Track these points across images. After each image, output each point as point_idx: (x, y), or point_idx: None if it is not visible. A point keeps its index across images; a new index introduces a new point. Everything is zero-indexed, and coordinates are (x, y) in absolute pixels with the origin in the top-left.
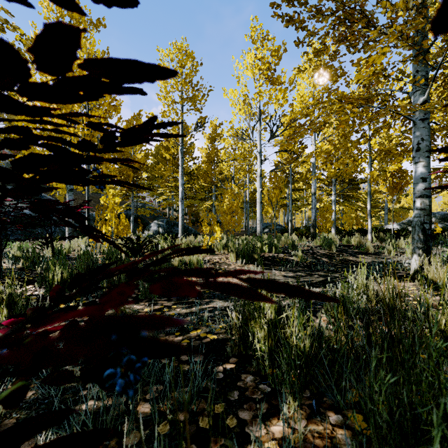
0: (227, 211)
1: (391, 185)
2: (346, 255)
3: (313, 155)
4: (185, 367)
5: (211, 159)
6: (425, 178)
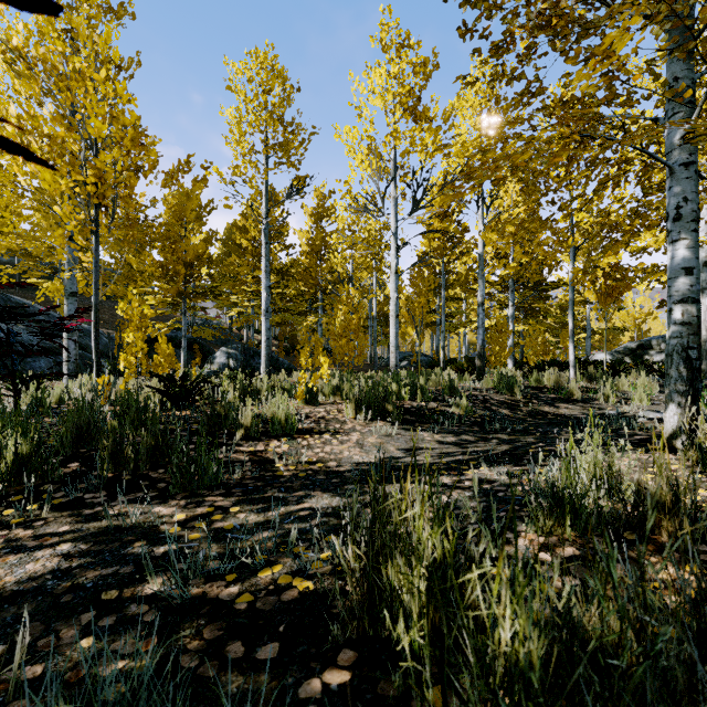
0: (341, 331)
1: (603, 291)
2: (540, 404)
3: (480, 242)
4: (233, 681)
5: (316, 248)
6: (690, 268)
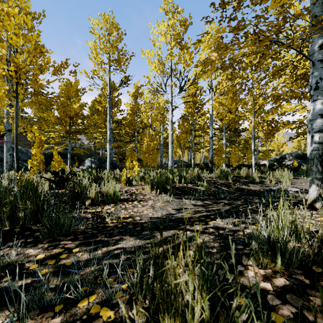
0: (145, 150)
1: (266, 132)
2: (241, 184)
3: (210, 108)
4: None
5: (134, 111)
6: None
